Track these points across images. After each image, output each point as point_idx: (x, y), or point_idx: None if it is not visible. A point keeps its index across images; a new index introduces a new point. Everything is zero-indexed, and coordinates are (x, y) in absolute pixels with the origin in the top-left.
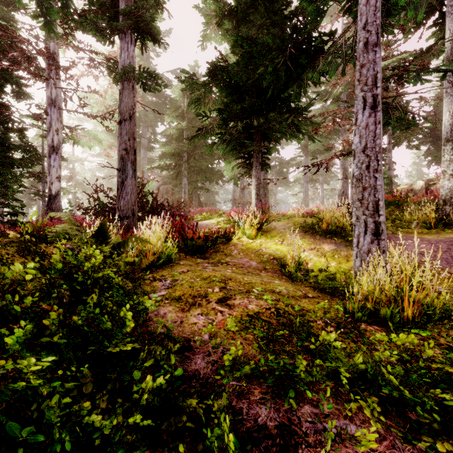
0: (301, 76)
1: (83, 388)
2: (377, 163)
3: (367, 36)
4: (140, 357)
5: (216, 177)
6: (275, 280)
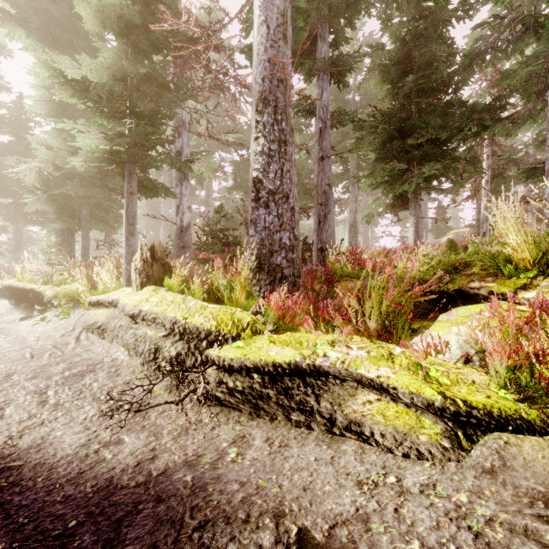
0: (480, 133)
1: None
2: None
3: None
4: None
5: None
6: None
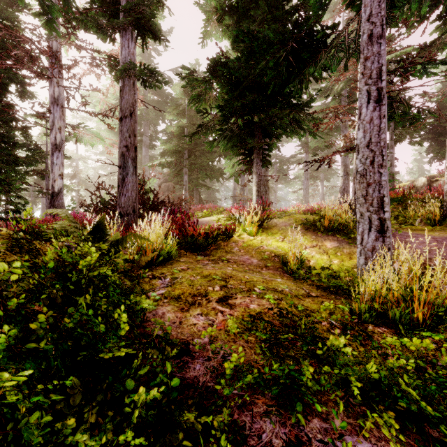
0: (302, 70)
1: (71, 399)
2: (382, 158)
3: (372, 28)
4: (134, 364)
5: (217, 174)
6: (277, 278)
